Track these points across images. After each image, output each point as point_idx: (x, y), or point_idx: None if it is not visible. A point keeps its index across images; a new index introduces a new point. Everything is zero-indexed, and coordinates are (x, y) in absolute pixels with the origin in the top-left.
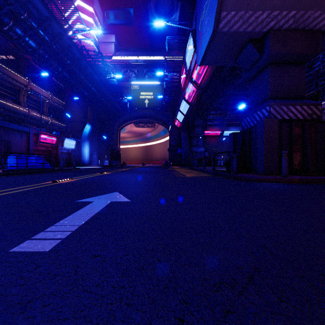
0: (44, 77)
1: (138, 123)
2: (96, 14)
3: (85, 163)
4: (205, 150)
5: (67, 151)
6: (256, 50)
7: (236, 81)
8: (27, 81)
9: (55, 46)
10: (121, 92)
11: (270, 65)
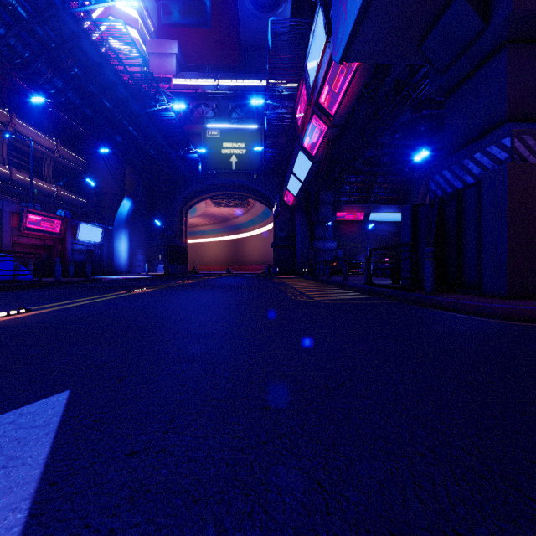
0: (44, 112)
1: (219, 199)
2: (143, 3)
3: (121, 269)
4: (337, 247)
5: (86, 247)
6: (474, 11)
7: (403, 113)
8: (7, 115)
9: (44, 33)
10: (186, 139)
11: (510, 44)
